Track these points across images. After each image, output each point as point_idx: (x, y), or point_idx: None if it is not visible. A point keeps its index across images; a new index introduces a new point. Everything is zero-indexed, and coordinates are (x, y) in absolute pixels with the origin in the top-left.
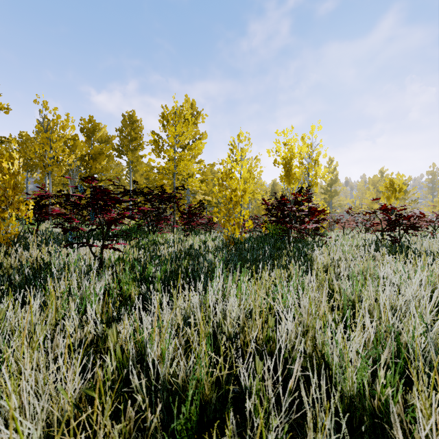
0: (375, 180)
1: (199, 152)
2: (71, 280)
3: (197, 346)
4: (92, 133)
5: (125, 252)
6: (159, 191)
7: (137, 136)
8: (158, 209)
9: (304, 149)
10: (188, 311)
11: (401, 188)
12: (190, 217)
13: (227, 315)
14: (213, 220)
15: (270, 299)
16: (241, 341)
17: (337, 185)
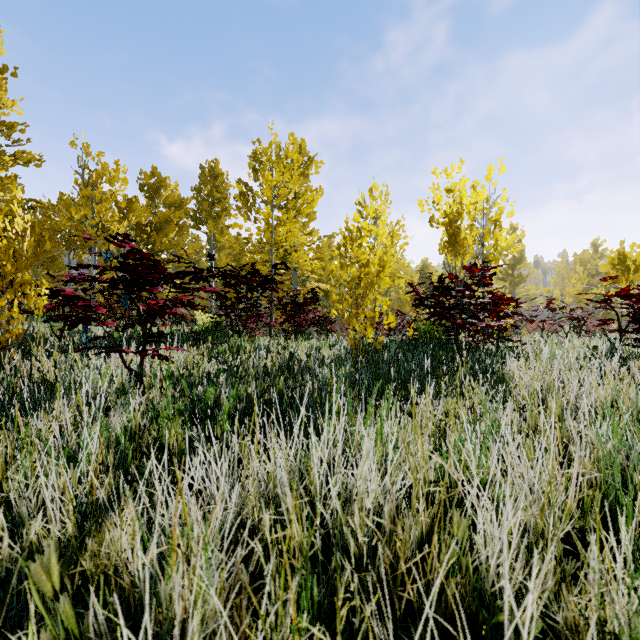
0: (585, 257)
1: (312, 218)
2: (79, 410)
3: (289, 564)
4: (156, 192)
5: (180, 362)
6: (249, 273)
7: (221, 197)
8: (247, 300)
9: (482, 196)
10: (270, 484)
11: (638, 265)
12: (294, 310)
13: (354, 496)
14: (331, 314)
15: (450, 465)
16: (387, 564)
17: (524, 266)
